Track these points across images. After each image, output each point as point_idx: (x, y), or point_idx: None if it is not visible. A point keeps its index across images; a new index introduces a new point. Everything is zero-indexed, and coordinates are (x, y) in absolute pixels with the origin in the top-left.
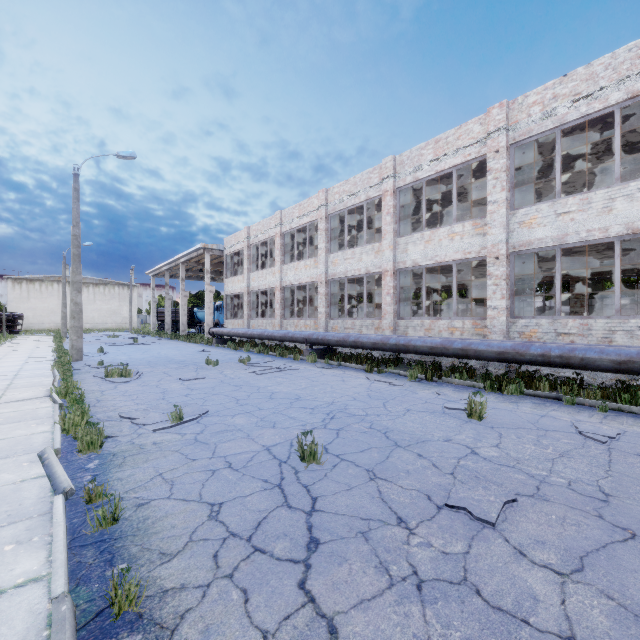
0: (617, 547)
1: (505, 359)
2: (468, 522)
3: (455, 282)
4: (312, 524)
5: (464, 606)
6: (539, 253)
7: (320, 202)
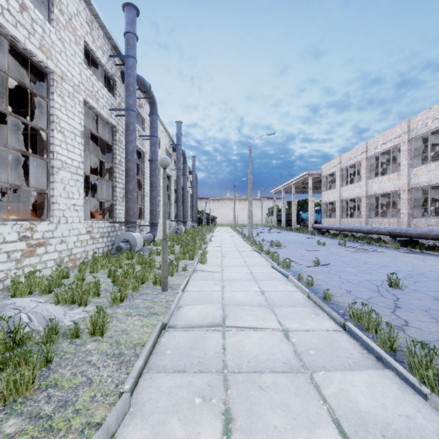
0: None
1: None
2: None
3: None
4: (396, 303)
5: None
6: None
7: (402, 130)
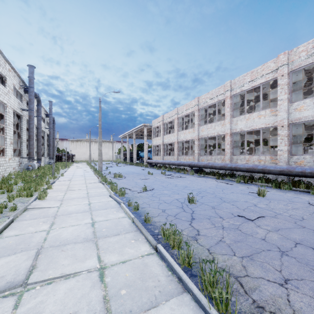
0: (294, 228)
1: (283, 174)
2: (244, 219)
3: (261, 138)
4: (192, 215)
5: (235, 232)
6: (309, 122)
7: (195, 103)
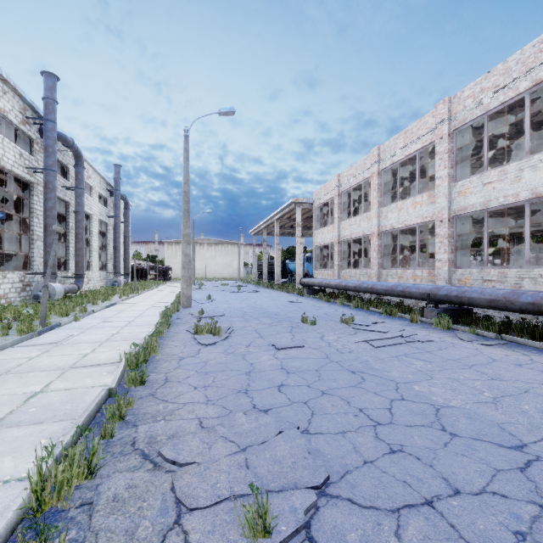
0: None
1: None
2: None
3: None
4: None
5: None
6: None
7: (439, 117)
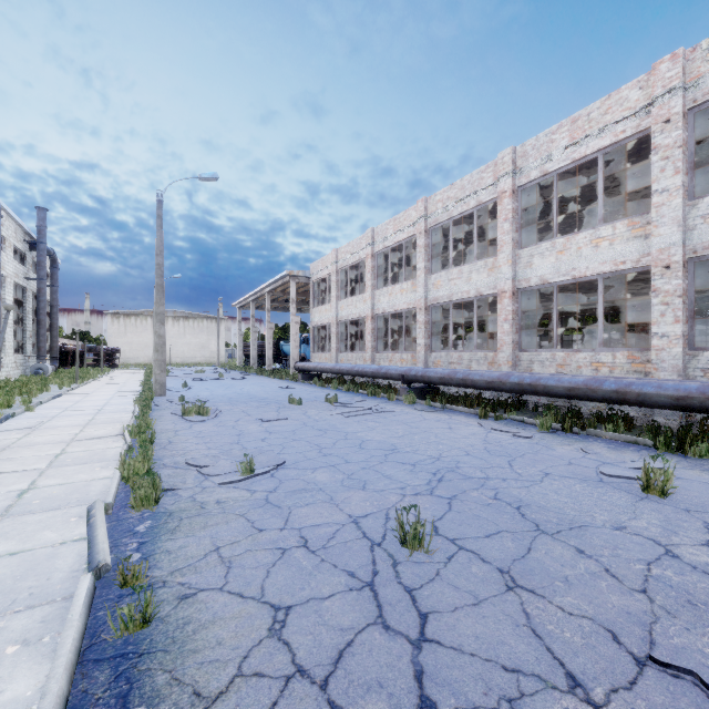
0: None
1: (687, 407)
2: (707, 706)
3: (601, 302)
4: (422, 668)
5: None
6: None
7: (419, 214)
